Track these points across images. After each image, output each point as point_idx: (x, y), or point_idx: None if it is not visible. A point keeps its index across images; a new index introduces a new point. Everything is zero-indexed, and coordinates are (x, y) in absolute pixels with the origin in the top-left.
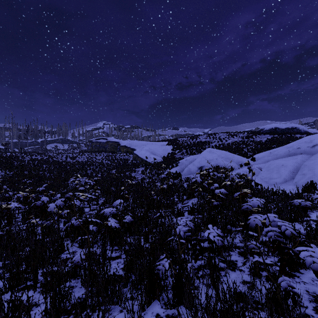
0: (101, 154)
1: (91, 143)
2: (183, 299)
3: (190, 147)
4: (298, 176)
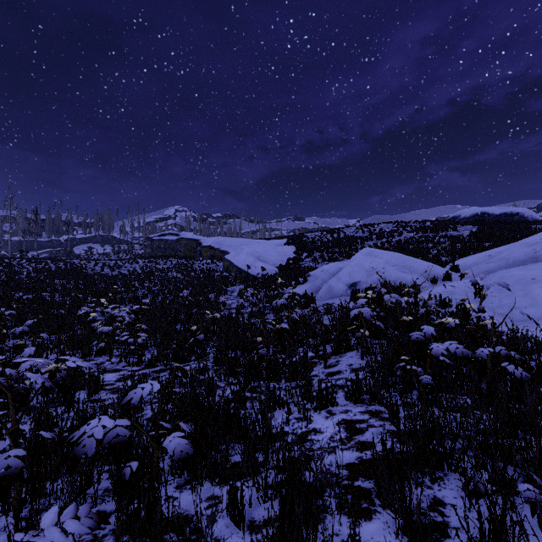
0: (166, 262)
1: (150, 242)
2: None
3: (328, 248)
4: None
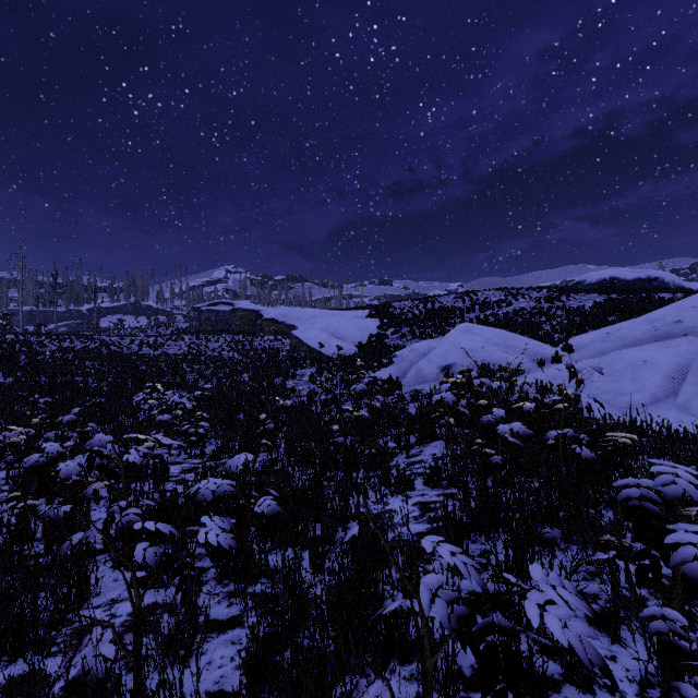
0: (219, 338)
1: (197, 313)
2: None
3: (420, 321)
4: (689, 388)
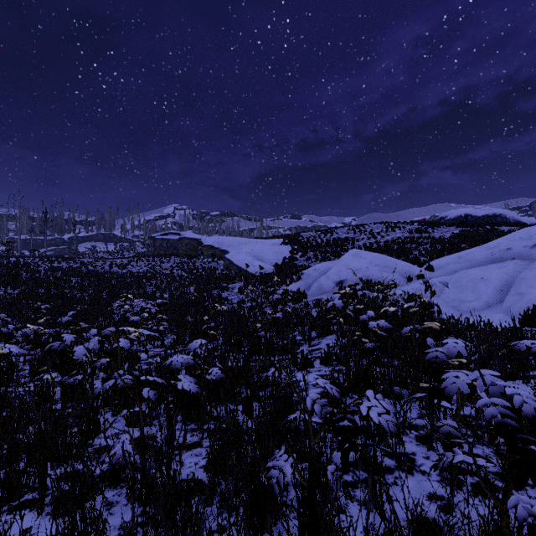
0: (169, 260)
1: (153, 241)
2: (318, 534)
3: (321, 247)
4: (511, 297)
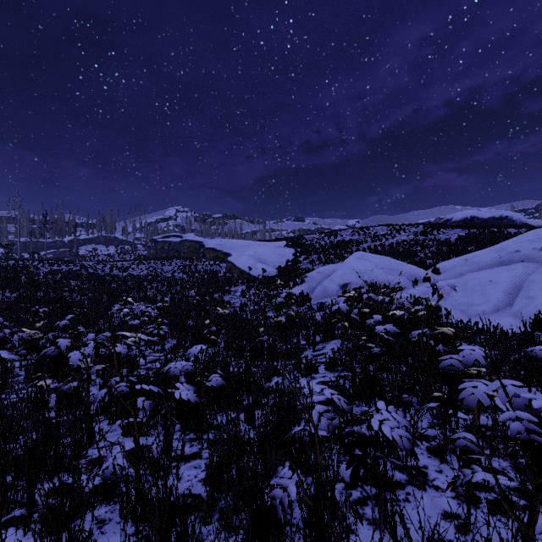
0: (171, 263)
1: (154, 243)
2: None
3: (325, 250)
4: (521, 301)
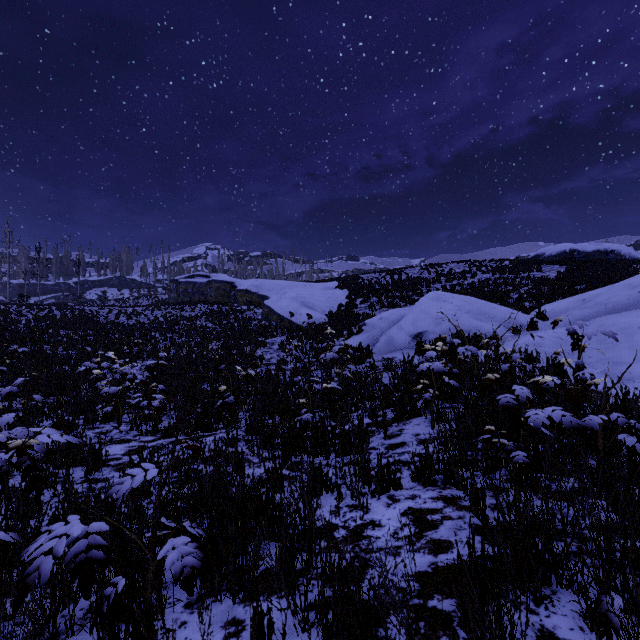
0: (194, 308)
1: (175, 285)
2: None
3: (388, 291)
4: None
